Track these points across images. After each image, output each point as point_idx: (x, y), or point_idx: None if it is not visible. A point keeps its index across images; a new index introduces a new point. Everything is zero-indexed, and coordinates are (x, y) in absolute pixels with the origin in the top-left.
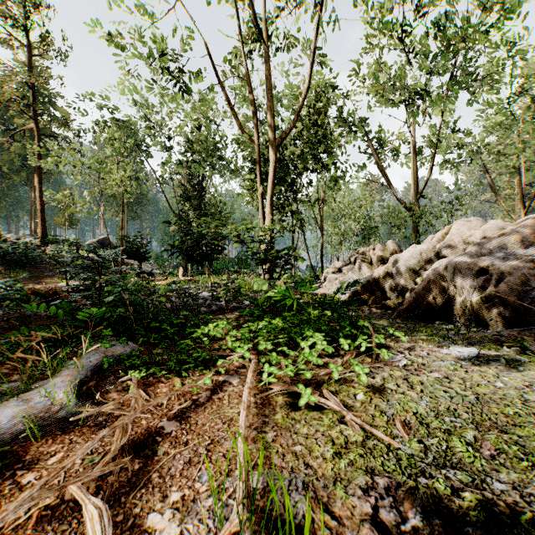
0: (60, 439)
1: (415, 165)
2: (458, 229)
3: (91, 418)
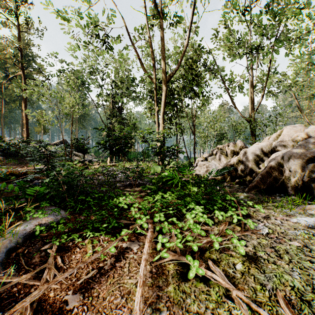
0: None
1: (252, 94)
2: (288, 132)
3: (8, 288)
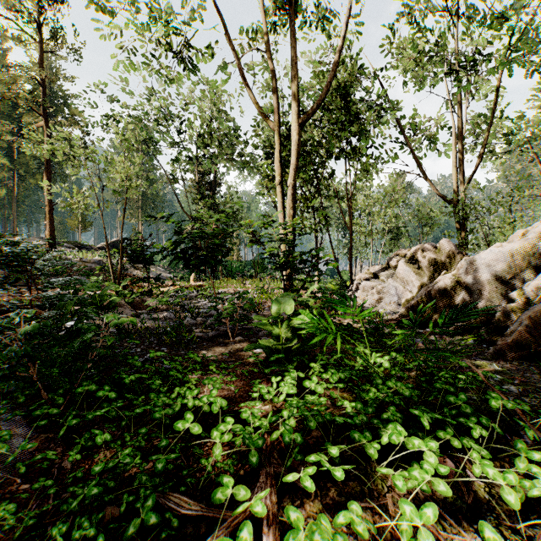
0: None
1: (462, 152)
2: None
3: None
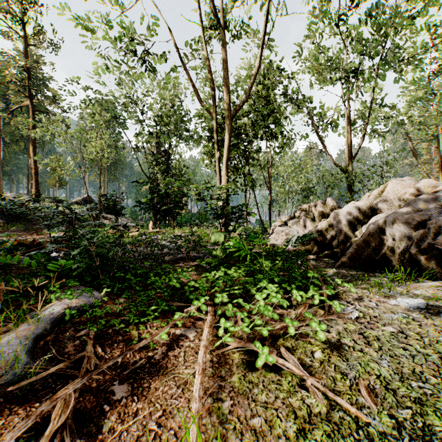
0: (0, 408)
1: (350, 134)
2: (393, 187)
3: (41, 379)
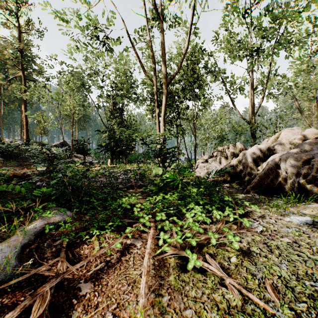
0: None
1: (253, 96)
2: (285, 134)
3: (26, 278)
